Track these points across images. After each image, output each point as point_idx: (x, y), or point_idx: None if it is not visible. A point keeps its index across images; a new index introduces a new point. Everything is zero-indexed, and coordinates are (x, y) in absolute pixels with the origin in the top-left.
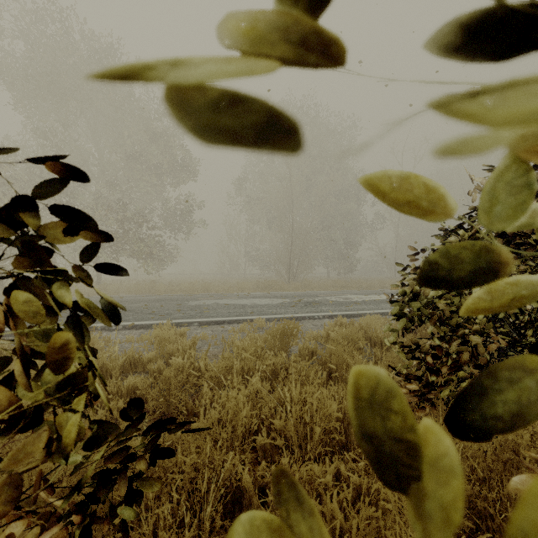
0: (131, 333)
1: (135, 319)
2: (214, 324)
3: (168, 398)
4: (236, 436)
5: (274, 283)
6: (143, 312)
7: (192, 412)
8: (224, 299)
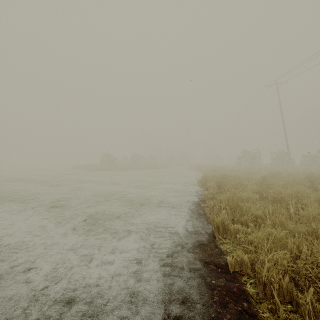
0: None
1: None
2: None
3: None
4: None
5: None
6: None
7: None
8: None
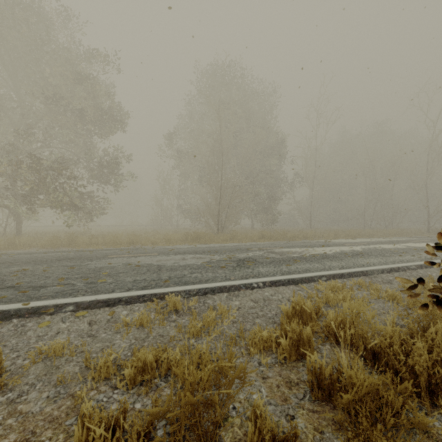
0: None
1: None
2: (102, 307)
3: None
4: None
5: (203, 235)
6: (2, 284)
7: None
8: (140, 257)
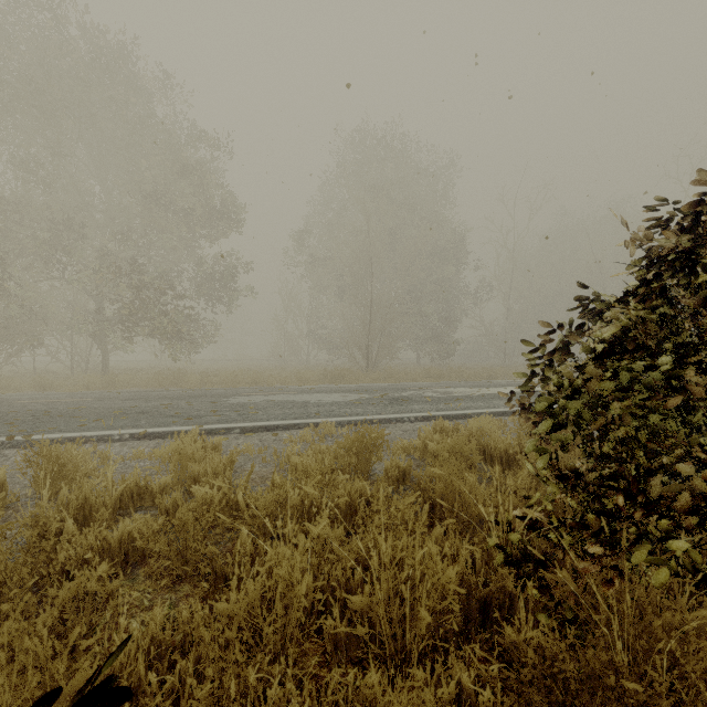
0: (142, 445)
1: (150, 424)
2: (264, 431)
3: (185, 552)
4: (290, 622)
5: (347, 372)
6: (162, 414)
7: (223, 575)
8: (279, 395)
